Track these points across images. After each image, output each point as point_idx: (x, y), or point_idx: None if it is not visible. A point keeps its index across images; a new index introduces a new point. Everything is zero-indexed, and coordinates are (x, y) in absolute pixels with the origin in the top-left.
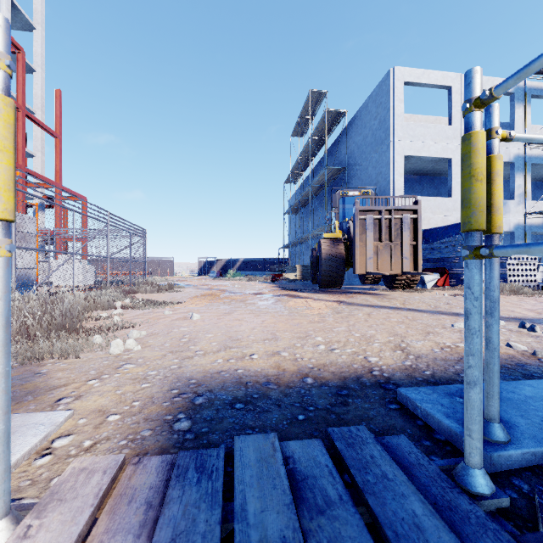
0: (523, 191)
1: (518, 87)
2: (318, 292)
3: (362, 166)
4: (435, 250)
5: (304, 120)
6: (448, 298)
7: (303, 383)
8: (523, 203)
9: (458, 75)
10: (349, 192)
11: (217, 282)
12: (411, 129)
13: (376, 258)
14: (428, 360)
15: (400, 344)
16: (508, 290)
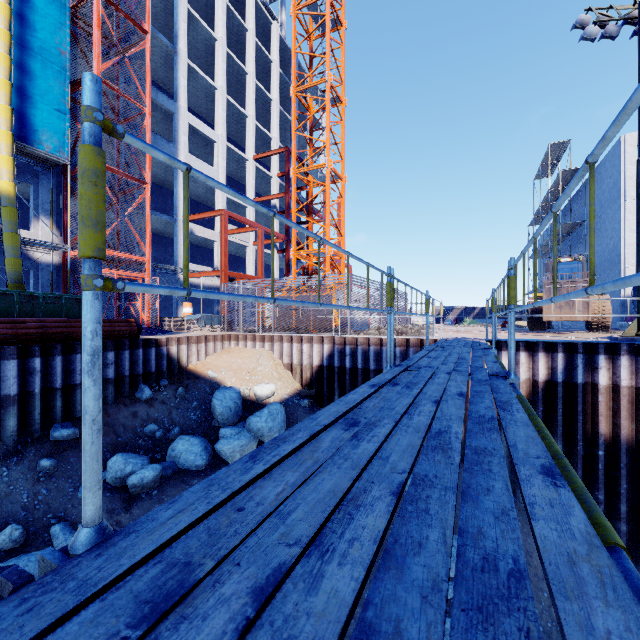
0: None
1: None
2: (524, 332)
3: (601, 219)
4: None
5: (547, 165)
6: None
7: None
8: None
9: None
10: (562, 259)
11: (454, 327)
12: None
13: (559, 311)
14: None
15: None
16: None
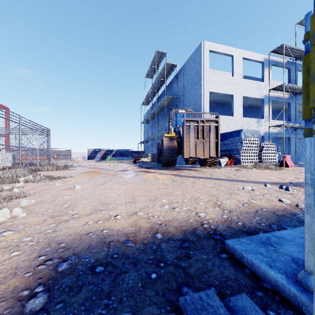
0: (268, 114)
1: (266, 59)
2: (161, 169)
3: (186, 97)
4: (226, 145)
5: (153, 68)
6: (234, 171)
7: (154, 238)
8: (268, 120)
9: (237, 50)
10: (179, 110)
11: (99, 163)
12: (213, 77)
13: (195, 148)
14: (237, 213)
15: (216, 202)
16: (263, 167)
